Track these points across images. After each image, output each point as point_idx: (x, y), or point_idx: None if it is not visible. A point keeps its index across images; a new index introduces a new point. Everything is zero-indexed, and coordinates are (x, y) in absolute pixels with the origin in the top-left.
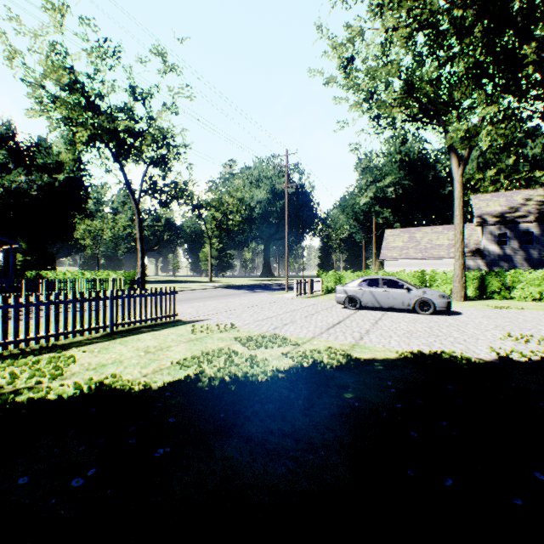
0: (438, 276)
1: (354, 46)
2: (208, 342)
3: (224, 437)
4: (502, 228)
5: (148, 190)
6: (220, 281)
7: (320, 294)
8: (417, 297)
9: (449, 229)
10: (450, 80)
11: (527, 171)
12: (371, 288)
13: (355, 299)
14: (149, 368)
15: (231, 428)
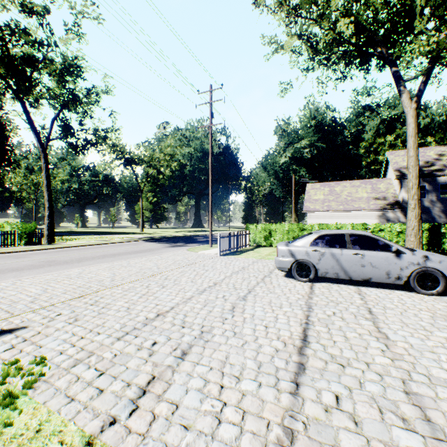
0: (381, 229)
1: None
2: None
3: None
4: (421, 181)
5: (60, 134)
6: (150, 232)
7: (249, 249)
8: (415, 265)
9: (366, 183)
10: (400, 0)
11: (418, 138)
12: (334, 249)
13: (308, 266)
14: None
15: None
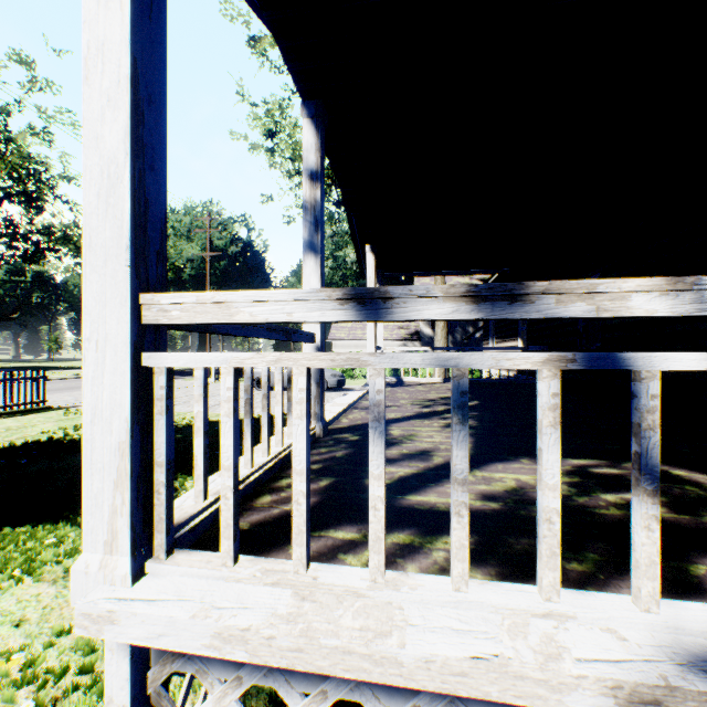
0: None
1: (276, 122)
2: (81, 420)
3: (74, 455)
4: None
5: (2, 236)
6: None
7: None
8: None
9: None
10: None
11: None
12: None
13: None
14: (12, 437)
15: (81, 452)
